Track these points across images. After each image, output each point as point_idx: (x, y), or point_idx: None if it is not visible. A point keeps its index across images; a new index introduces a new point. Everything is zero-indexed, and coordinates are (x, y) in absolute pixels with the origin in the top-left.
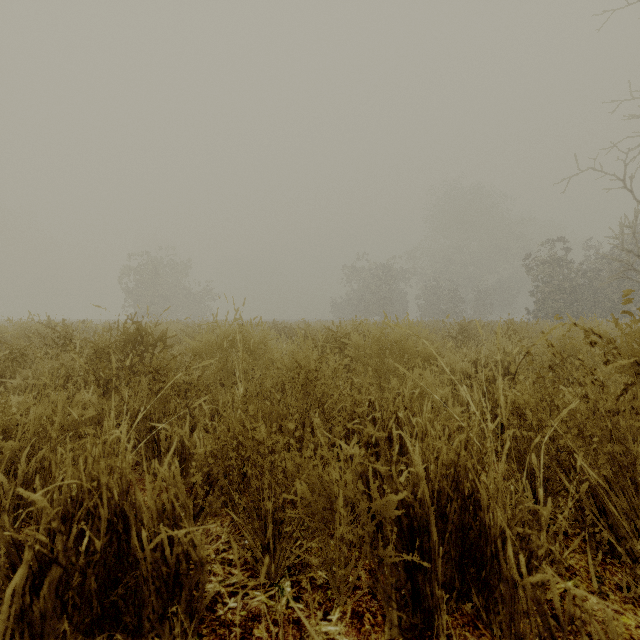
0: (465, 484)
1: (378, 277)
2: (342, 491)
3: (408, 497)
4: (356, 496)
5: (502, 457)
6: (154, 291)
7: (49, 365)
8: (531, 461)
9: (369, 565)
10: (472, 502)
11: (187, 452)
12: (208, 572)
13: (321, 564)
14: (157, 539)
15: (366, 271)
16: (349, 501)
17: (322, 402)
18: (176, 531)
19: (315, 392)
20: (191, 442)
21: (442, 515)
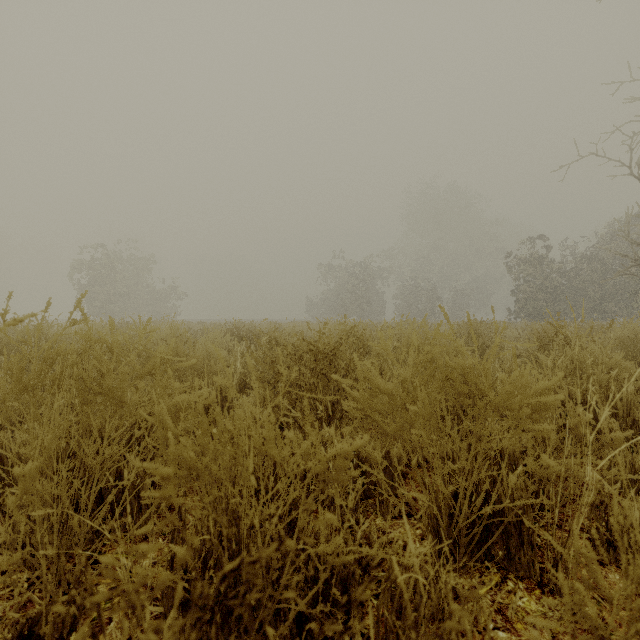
0: None
1: (355, 276)
2: None
3: None
4: None
5: None
6: (110, 288)
7: None
8: None
9: None
10: None
11: None
12: None
13: None
14: None
15: (343, 269)
16: None
17: None
18: None
19: None
20: None
21: None
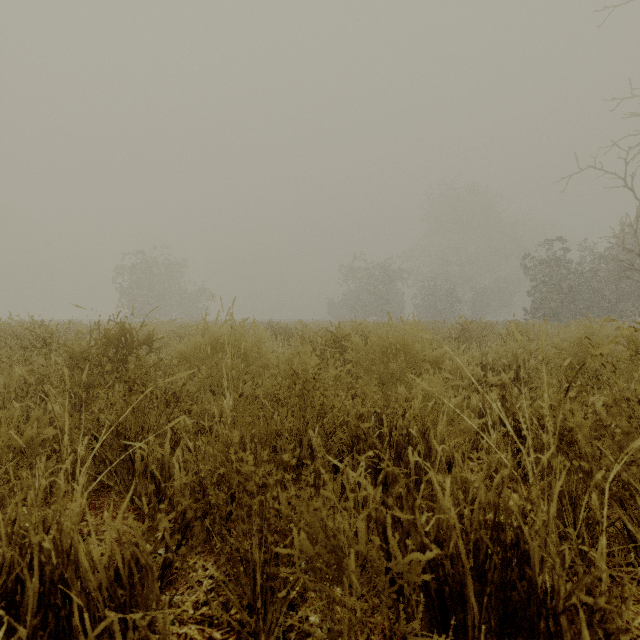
0: (508, 532)
1: (375, 277)
2: (352, 545)
3: (431, 542)
4: (370, 552)
5: (554, 497)
6: (149, 291)
7: (23, 370)
8: (570, 489)
9: (382, 623)
10: (516, 554)
11: (167, 474)
12: (183, 636)
13: (323, 622)
14: (102, 625)
15: (363, 271)
16: (361, 557)
17: (322, 414)
18: (127, 616)
19: (314, 403)
20: (172, 462)
21: (480, 574)
